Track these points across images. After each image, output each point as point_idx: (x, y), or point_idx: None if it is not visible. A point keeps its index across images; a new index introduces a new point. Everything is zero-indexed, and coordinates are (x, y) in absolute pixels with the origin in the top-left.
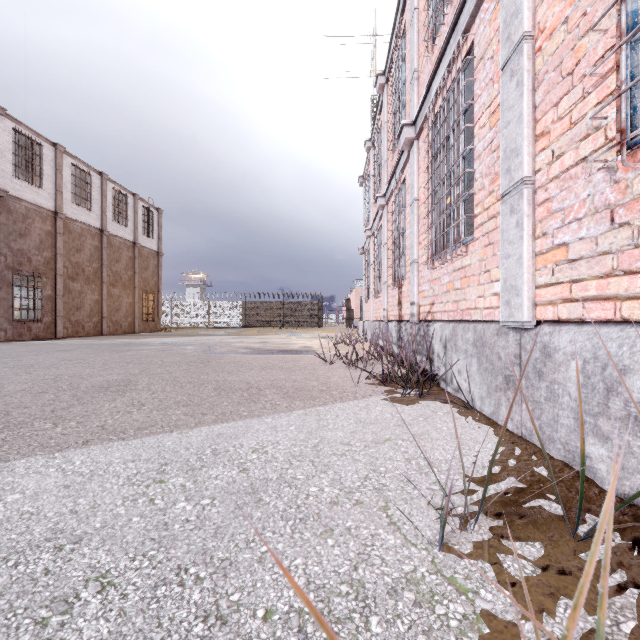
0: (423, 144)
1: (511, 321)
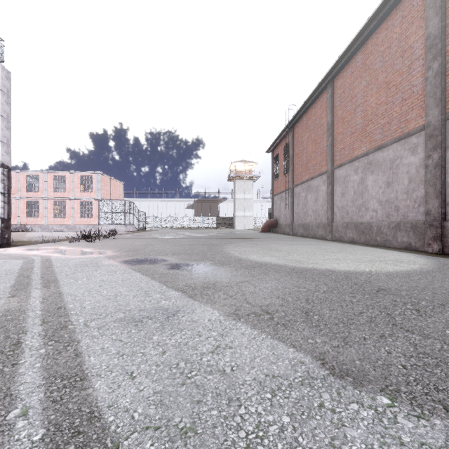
0: (23, 201)
1: (46, 225)
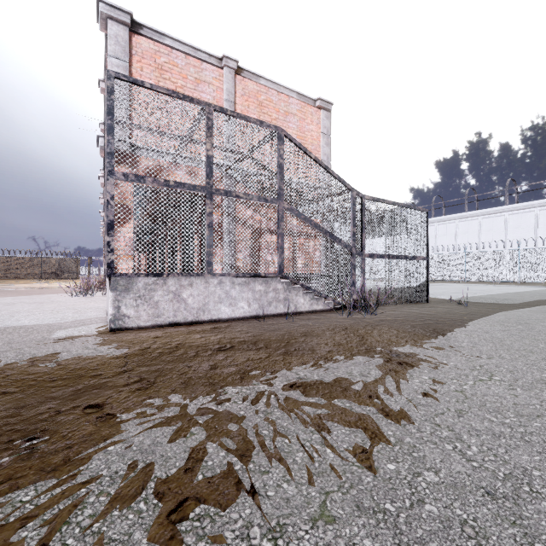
0: None
1: None
